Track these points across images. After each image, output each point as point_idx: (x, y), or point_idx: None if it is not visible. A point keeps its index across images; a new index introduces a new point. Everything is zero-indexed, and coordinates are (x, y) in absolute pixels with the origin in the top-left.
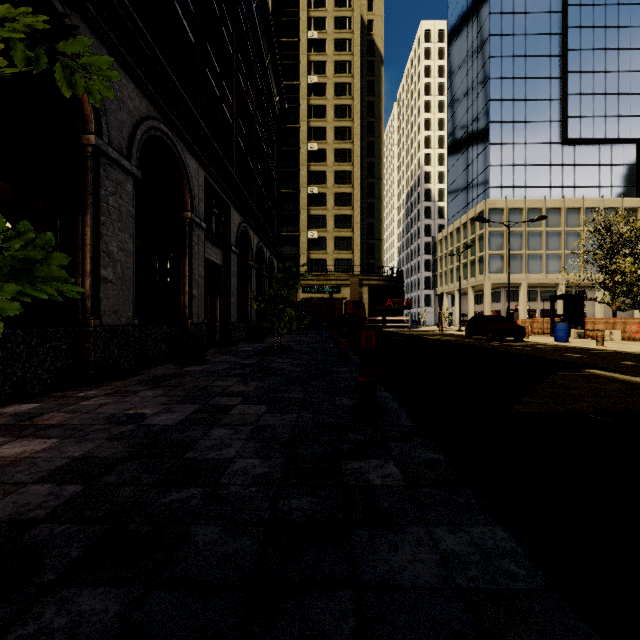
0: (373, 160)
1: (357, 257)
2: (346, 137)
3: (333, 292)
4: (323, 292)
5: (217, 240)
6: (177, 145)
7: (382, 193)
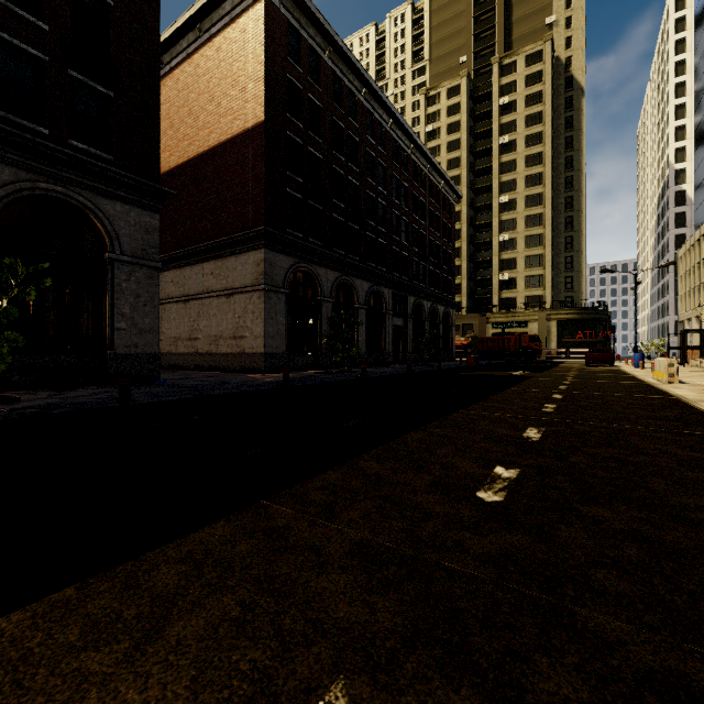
0: (572, 194)
1: (548, 293)
2: (537, 182)
3: (521, 327)
4: (511, 327)
5: (400, 314)
6: (380, 289)
7: (582, 225)
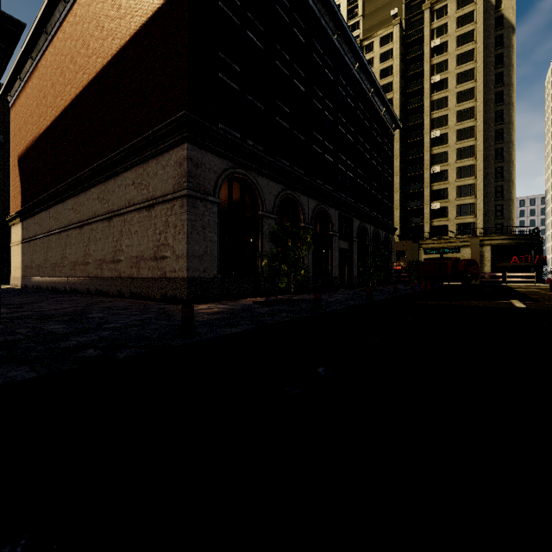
0: (502, 127)
1: (480, 220)
2: (468, 117)
3: (453, 252)
4: (443, 253)
5: (346, 237)
6: (326, 208)
7: (513, 155)
